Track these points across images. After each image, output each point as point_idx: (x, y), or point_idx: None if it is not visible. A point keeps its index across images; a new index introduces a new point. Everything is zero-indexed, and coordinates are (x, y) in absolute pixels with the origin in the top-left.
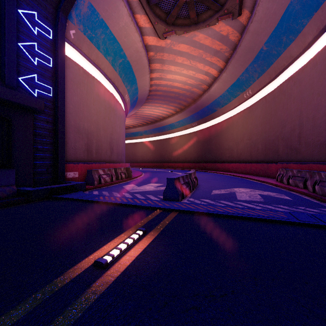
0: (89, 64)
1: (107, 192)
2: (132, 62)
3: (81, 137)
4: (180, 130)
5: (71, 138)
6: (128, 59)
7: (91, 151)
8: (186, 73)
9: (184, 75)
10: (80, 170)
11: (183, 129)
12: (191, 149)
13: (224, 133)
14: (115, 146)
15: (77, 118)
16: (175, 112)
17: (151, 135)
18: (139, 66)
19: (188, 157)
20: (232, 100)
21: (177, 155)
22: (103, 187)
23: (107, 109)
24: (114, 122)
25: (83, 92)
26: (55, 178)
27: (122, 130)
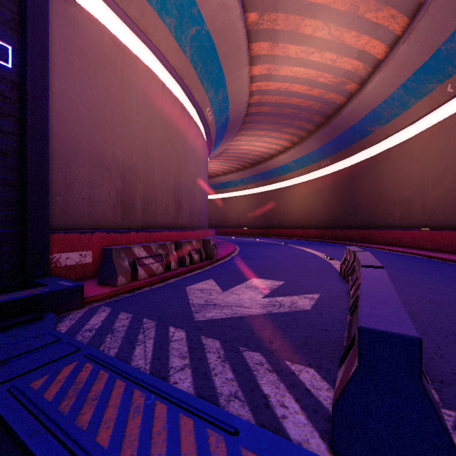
0: (129, 33)
1: (129, 320)
2: (216, 35)
3: (108, 176)
4: (298, 175)
5: (80, 177)
6: (208, 27)
7: (133, 206)
8: (318, 60)
9: (313, 65)
10: (98, 247)
11: (303, 173)
12: (319, 205)
13: (390, 173)
14: (187, 200)
15: (97, 137)
16: (291, 145)
17: (251, 185)
18: (229, 46)
19: (313, 218)
20: (412, 105)
21: (293, 215)
22: (138, 291)
23: (169, 128)
24: (184, 154)
25: (111, 84)
26: (21, 268)
27: (201, 172)
